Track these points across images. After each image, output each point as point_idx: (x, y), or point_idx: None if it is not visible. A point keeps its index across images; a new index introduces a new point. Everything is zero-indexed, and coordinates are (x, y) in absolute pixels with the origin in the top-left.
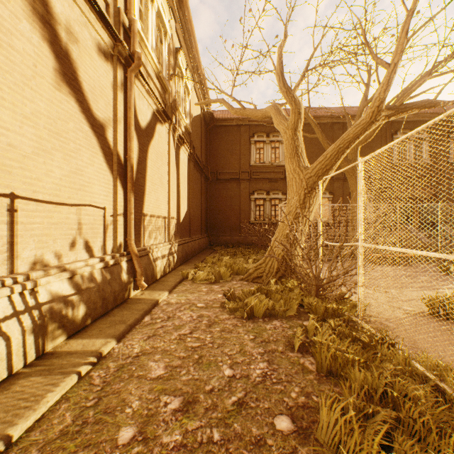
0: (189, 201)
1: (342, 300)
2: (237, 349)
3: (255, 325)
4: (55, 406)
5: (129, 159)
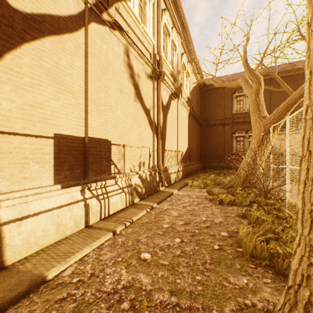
0: (189, 140)
1: (281, 201)
2: (210, 213)
3: (222, 206)
4: (142, 217)
5: (159, 124)
